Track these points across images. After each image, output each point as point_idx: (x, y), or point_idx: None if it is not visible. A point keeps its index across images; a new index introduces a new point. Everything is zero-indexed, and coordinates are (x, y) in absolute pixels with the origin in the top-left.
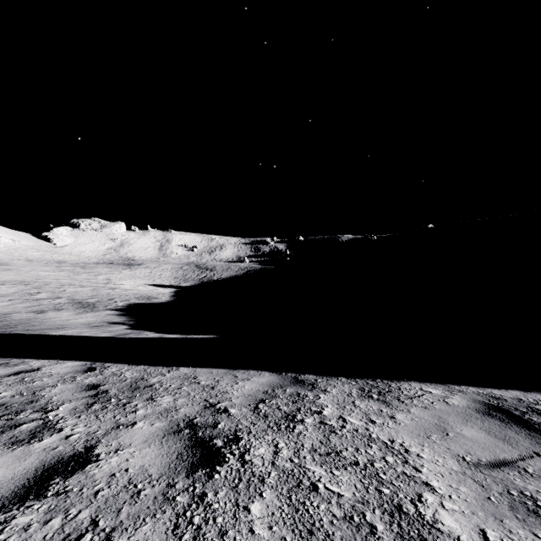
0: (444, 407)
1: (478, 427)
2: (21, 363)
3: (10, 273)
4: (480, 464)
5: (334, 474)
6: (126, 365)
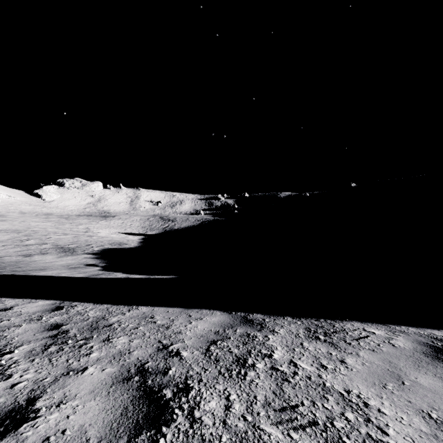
0: (391, 350)
1: (432, 374)
2: None
3: (6, 223)
4: None
5: (292, 438)
6: (91, 304)
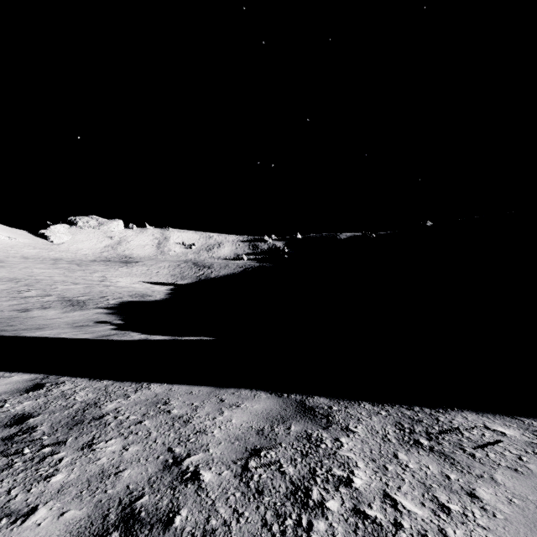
0: None
1: None
2: None
3: (2, 270)
4: None
5: None
6: (86, 380)
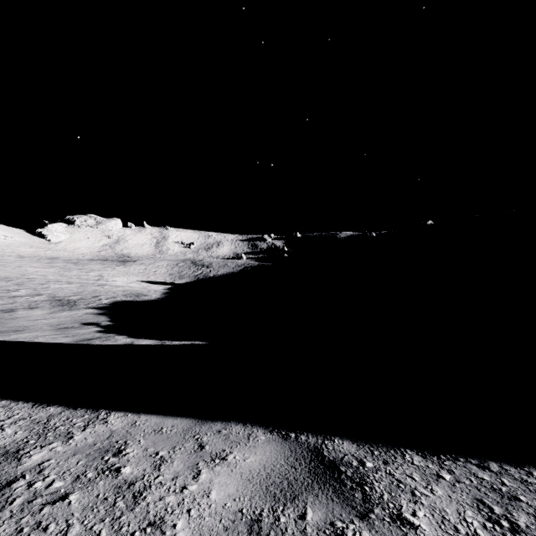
0: None
1: None
2: None
3: None
4: None
5: None
6: (28, 406)
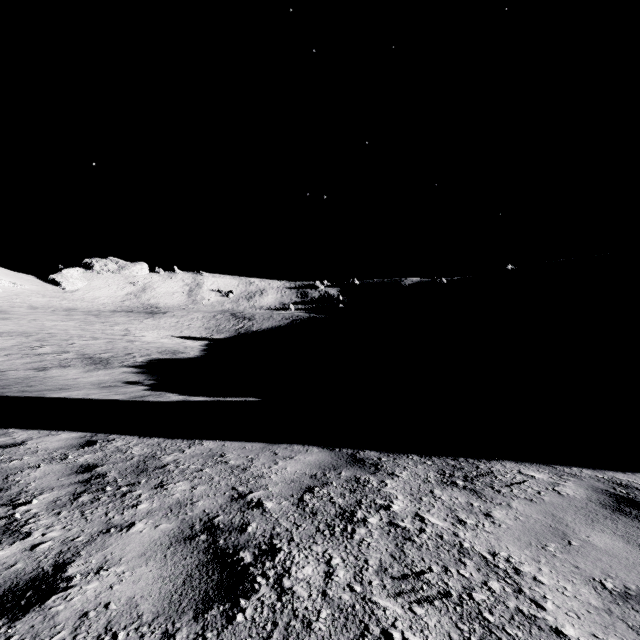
0: (556, 500)
1: (610, 531)
2: (3, 434)
3: (9, 323)
4: (629, 595)
5: (415, 614)
6: (136, 437)
